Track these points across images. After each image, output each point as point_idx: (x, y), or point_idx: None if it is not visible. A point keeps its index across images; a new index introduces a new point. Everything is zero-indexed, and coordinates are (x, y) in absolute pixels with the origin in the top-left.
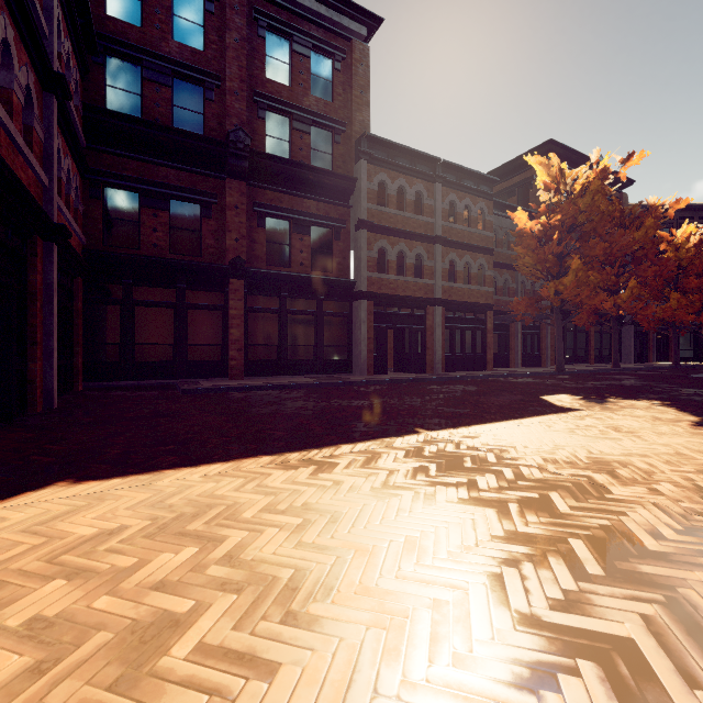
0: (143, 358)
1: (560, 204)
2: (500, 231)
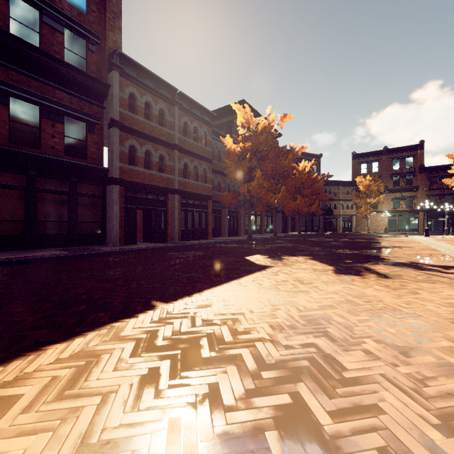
0: None
1: (250, 137)
2: (216, 149)
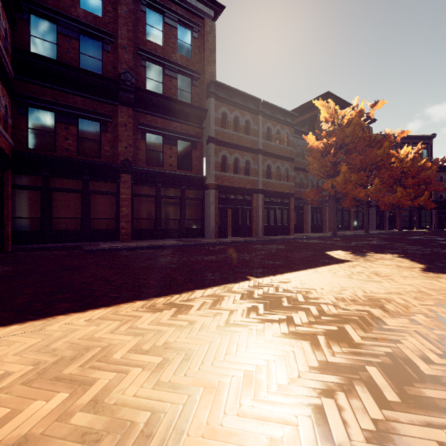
0: (58, 228)
1: (335, 131)
2: (298, 147)
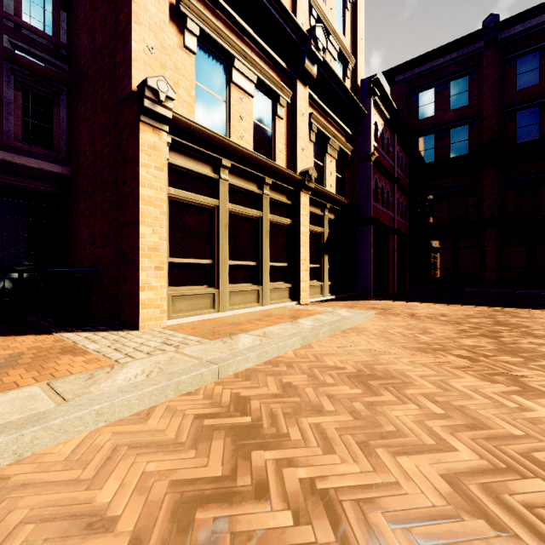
0: (435, 275)
1: None
2: None
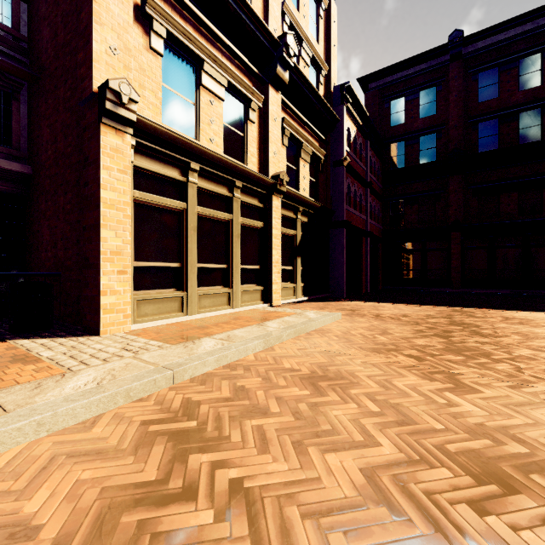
0: (405, 276)
1: None
2: None
